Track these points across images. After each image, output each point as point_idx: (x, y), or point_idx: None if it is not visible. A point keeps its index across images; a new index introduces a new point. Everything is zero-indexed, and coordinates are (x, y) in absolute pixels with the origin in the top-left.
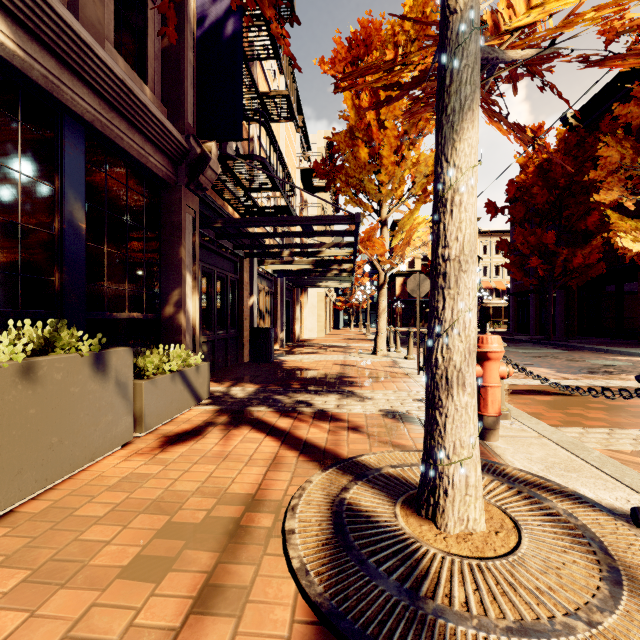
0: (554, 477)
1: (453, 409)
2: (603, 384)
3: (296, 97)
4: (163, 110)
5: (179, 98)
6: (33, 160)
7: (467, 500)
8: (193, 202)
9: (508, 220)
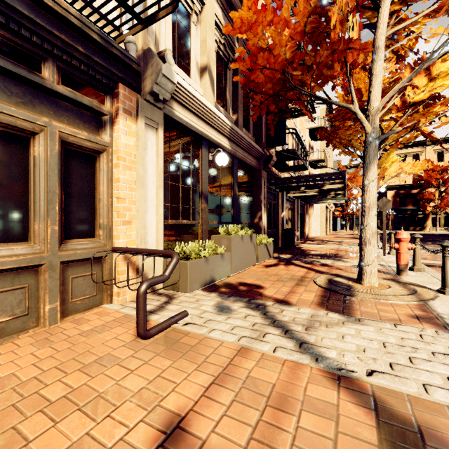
0: (420, 284)
1: (366, 250)
2: None
3: None
4: (254, 139)
5: (260, 133)
6: (228, 176)
7: (371, 277)
8: (264, 174)
9: None
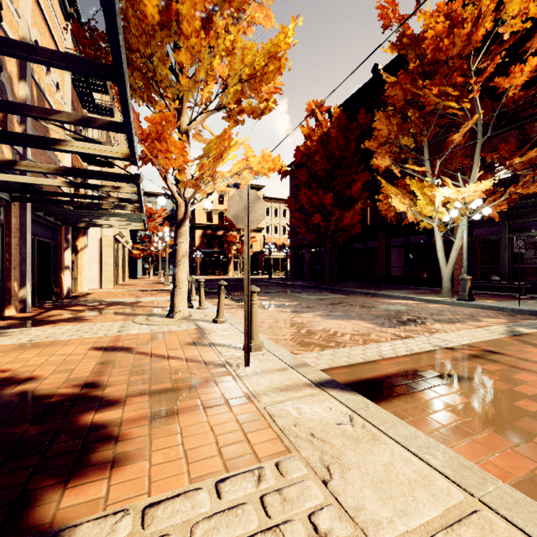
0: None
1: None
2: (444, 343)
3: None
4: None
5: None
6: None
7: None
8: None
9: (295, 182)
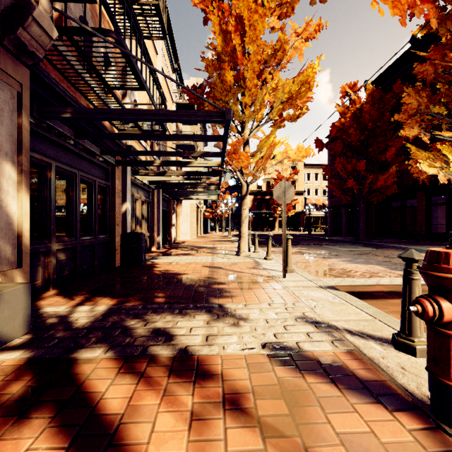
0: None
1: None
2: None
3: (172, 42)
4: None
5: None
6: None
7: None
8: (16, 71)
9: (331, 153)
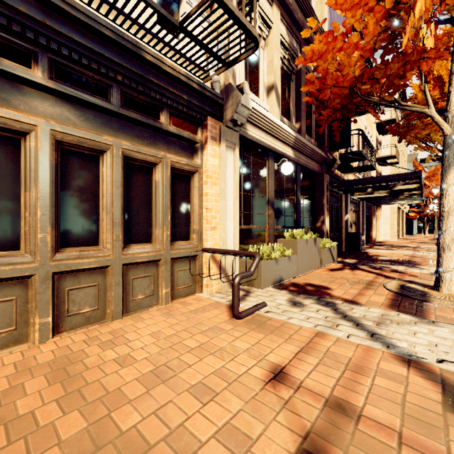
0: None
1: (445, 257)
2: None
3: None
4: (316, 144)
5: (322, 137)
6: (291, 182)
7: (451, 284)
8: (327, 178)
9: None
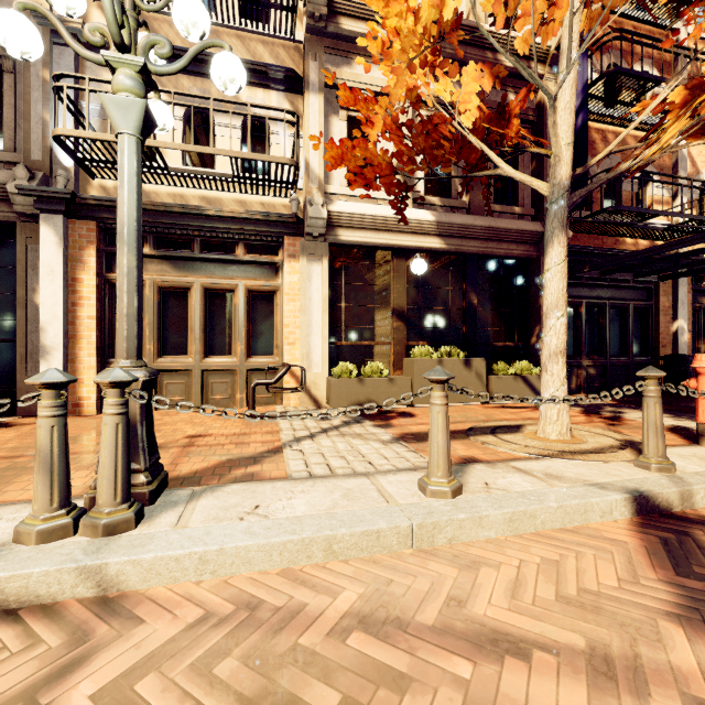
0: (673, 455)
1: (542, 382)
2: None
3: None
4: (530, 212)
5: (540, 198)
6: (454, 281)
7: (546, 423)
8: None
9: None
